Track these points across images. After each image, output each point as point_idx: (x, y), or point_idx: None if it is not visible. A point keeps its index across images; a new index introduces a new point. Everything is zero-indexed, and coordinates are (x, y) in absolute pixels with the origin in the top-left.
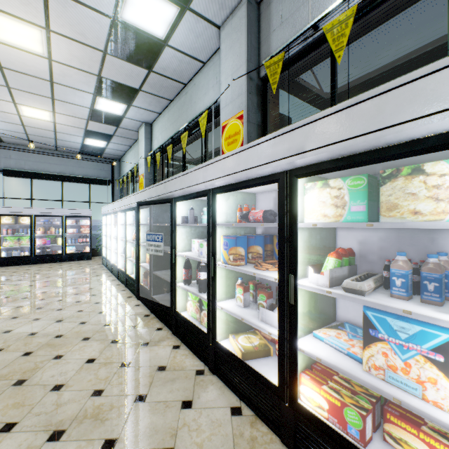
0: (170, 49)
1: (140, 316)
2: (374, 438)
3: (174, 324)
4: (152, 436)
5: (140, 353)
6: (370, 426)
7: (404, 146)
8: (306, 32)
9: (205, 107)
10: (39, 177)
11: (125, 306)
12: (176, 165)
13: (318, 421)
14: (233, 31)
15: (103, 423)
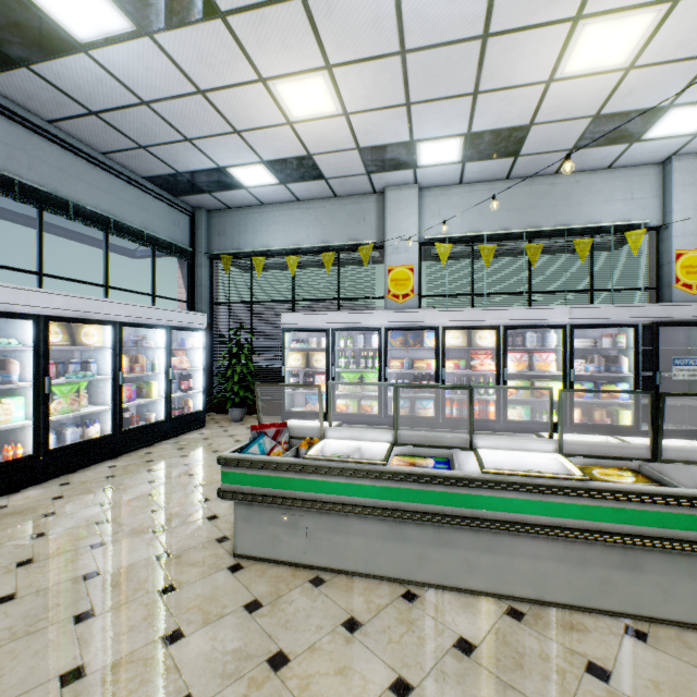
0: (624, 147)
1: None
2: None
3: None
4: None
5: None
6: None
7: None
8: None
9: (605, 217)
10: (71, 216)
11: None
12: None
13: None
14: None
15: None
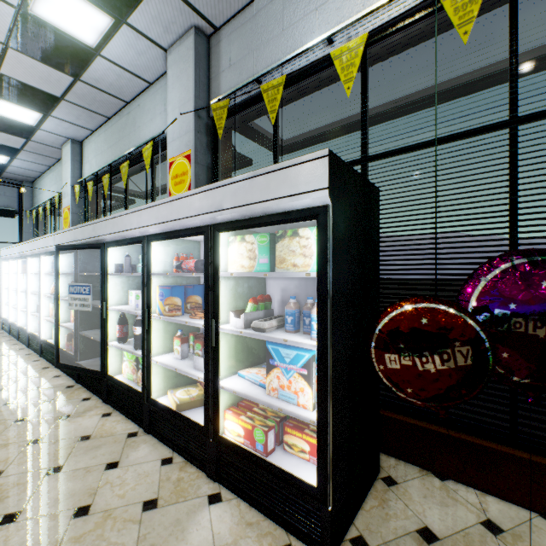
0: (104, 60)
1: (60, 388)
2: (277, 449)
3: (105, 390)
4: (67, 500)
5: (57, 428)
6: (272, 440)
7: (282, 215)
8: (252, 83)
9: (151, 135)
10: None
11: (38, 379)
12: (119, 197)
13: (233, 446)
14: (181, 60)
15: (2, 501)
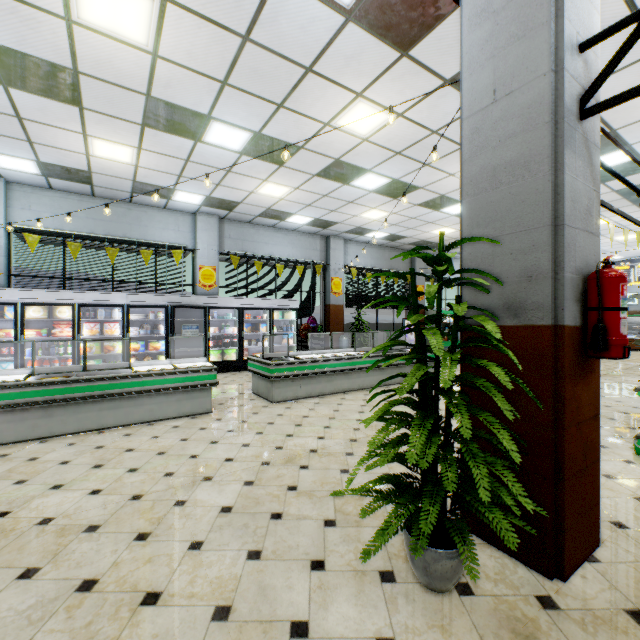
0: (166, 200)
1: None
2: None
3: None
4: None
5: (220, 376)
6: None
7: (290, 309)
8: (241, 251)
9: (163, 238)
10: None
11: None
12: None
13: None
14: (209, 224)
15: None
